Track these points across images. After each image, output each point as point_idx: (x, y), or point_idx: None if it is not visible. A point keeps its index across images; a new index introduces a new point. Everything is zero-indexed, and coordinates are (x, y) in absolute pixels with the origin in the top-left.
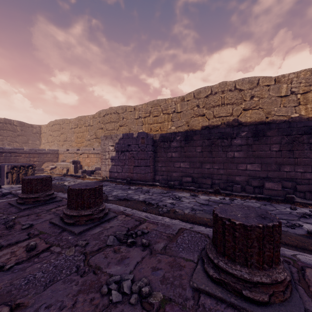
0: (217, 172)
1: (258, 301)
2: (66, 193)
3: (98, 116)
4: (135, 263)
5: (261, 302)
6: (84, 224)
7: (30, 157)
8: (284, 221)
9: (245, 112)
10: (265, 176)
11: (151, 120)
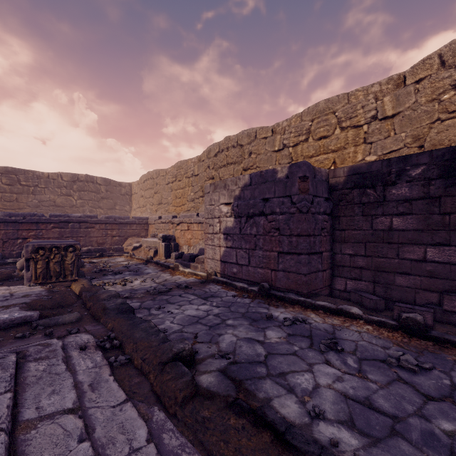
0: None
1: None
2: (103, 324)
3: (206, 157)
4: None
5: None
6: None
7: (108, 229)
8: None
9: None
10: None
11: (312, 147)
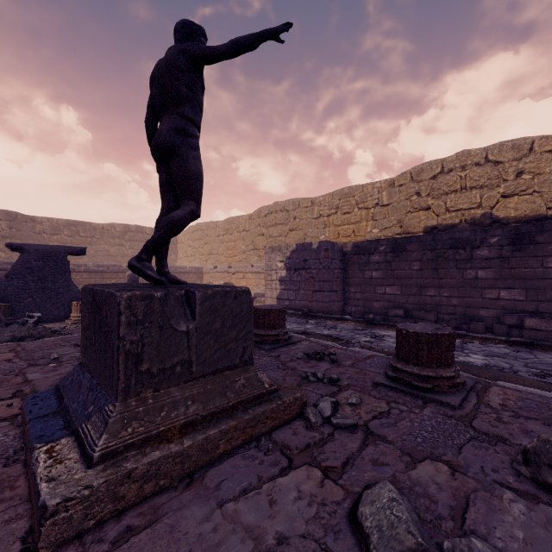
0: (447, 303)
1: (422, 387)
2: None
3: (257, 217)
4: (325, 369)
5: (426, 390)
6: (271, 344)
7: None
8: (536, 370)
9: (506, 200)
10: (533, 309)
11: (339, 219)
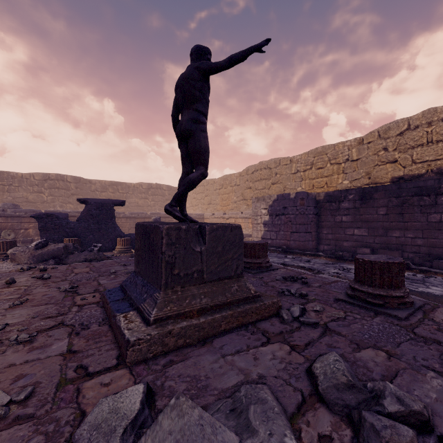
0: (412, 243)
1: (375, 303)
2: None
3: (245, 174)
4: (297, 288)
5: (378, 305)
6: (256, 269)
7: None
8: None
9: None
10: None
11: (314, 173)
